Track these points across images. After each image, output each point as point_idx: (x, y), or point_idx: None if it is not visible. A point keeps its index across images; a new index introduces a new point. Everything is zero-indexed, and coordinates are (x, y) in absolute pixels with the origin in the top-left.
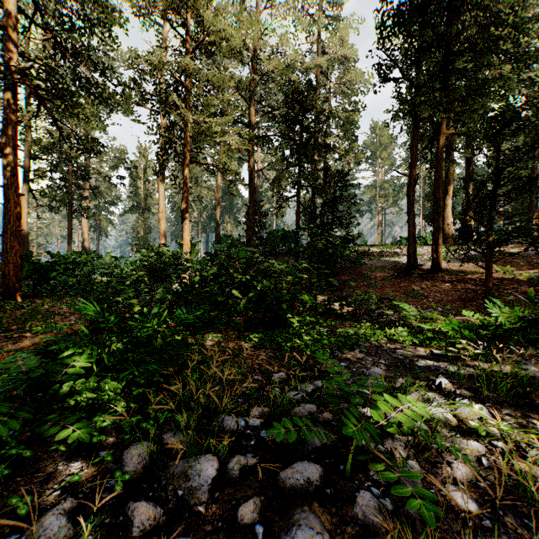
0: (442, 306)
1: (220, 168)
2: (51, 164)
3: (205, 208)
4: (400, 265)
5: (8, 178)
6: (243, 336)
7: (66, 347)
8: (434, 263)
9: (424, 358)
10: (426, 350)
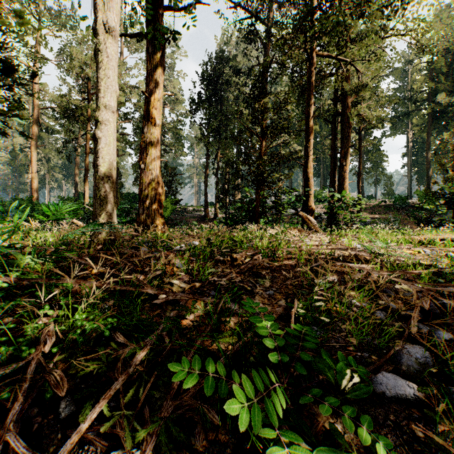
0: None
1: None
2: None
3: (52, 167)
4: (202, 216)
5: None
6: None
7: None
8: (215, 214)
9: None
10: None
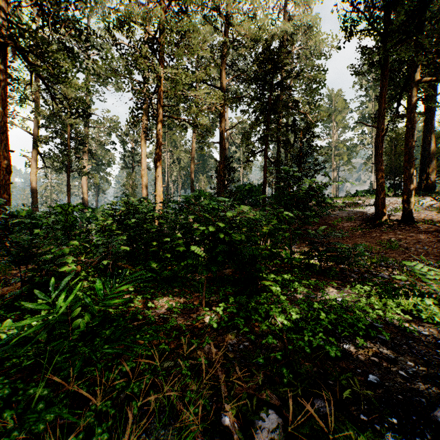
0: (433, 261)
1: (191, 123)
2: (54, 131)
3: (182, 168)
4: (366, 215)
5: None
6: (209, 303)
7: None
8: (406, 213)
9: None
10: None
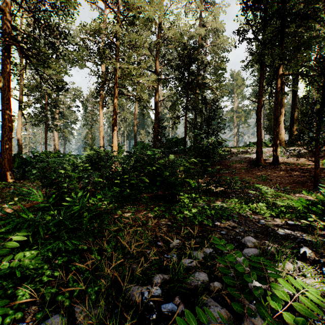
0: (283, 187)
1: (136, 98)
2: (35, 98)
3: (128, 125)
4: (251, 160)
5: (4, 105)
6: (150, 208)
7: (9, 222)
8: (274, 158)
9: (282, 227)
10: (282, 221)
